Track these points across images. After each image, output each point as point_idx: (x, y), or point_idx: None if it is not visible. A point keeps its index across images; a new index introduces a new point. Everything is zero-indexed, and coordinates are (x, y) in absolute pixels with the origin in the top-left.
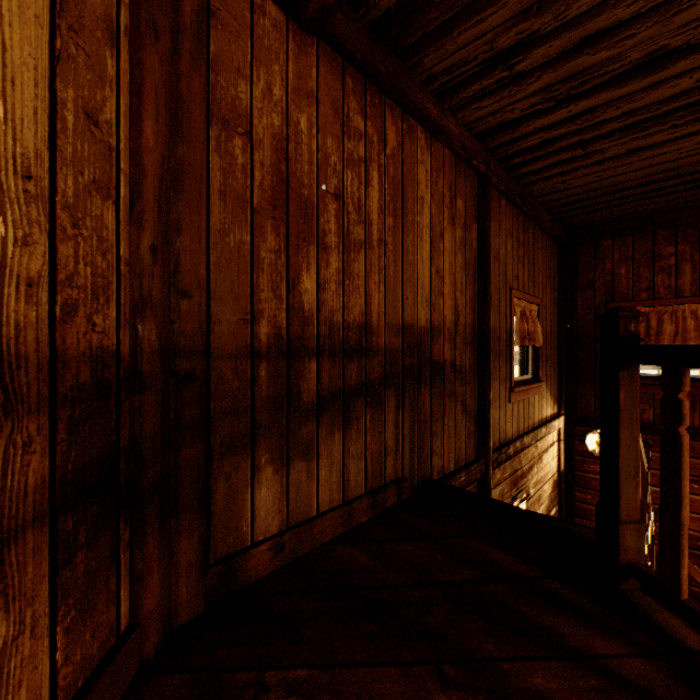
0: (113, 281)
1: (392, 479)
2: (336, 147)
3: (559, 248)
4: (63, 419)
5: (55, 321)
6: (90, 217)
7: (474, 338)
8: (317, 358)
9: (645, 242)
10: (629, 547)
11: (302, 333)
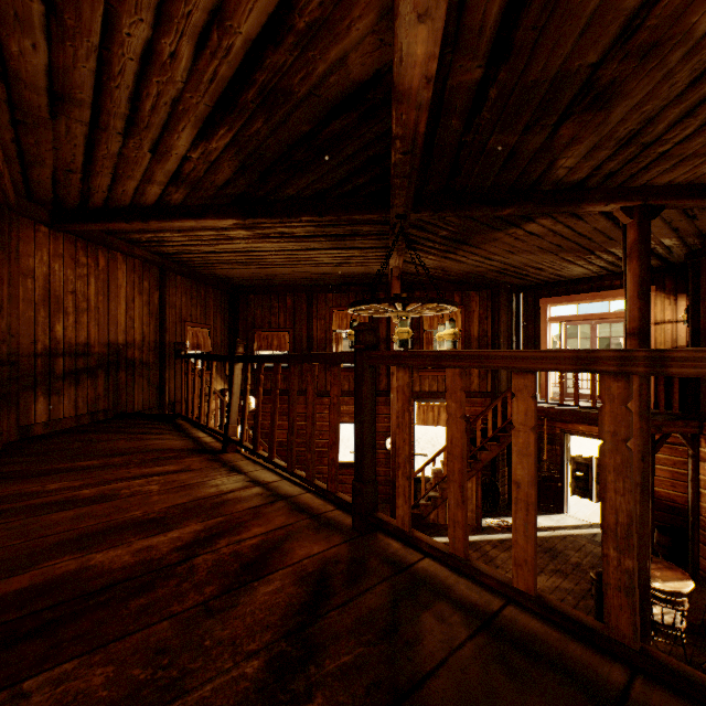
0: None
1: (103, 409)
2: (73, 273)
3: (229, 296)
4: None
5: None
6: None
7: (156, 348)
8: (64, 357)
9: (268, 299)
10: (179, 409)
11: (57, 347)
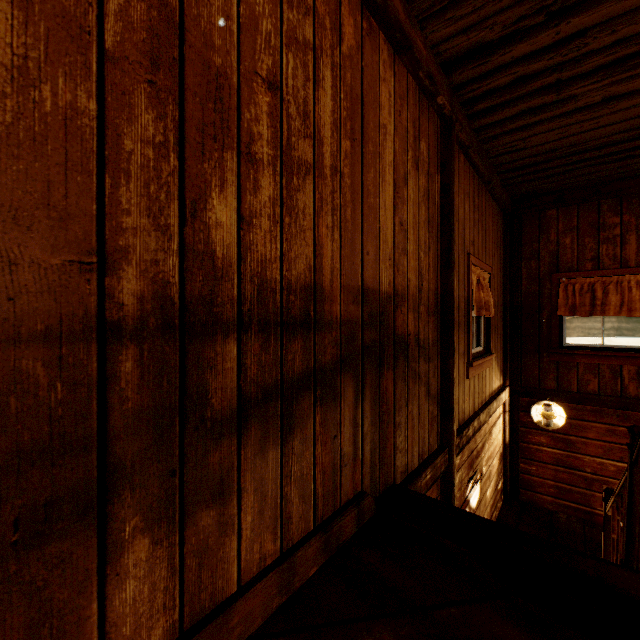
0: None
1: (349, 498)
2: (270, 8)
3: (504, 218)
4: None
5: None
6: None
7: (436, 307)
8: (238, 335)
9: (590, 212)
10: None
11: (210, 293)
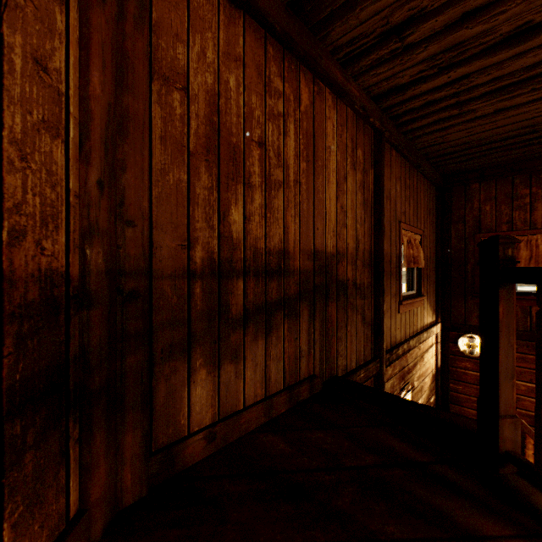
0: (62, 211)
1: (305, 377)
2: (259, 103)
3: (437, 190)
4: (11, 334)
5: (1, 244)
6: (38, 152)
7: (370, 261)
8: (244, 277)
9: (506, 185)
10: (507, 438)
11: (231, 257)
